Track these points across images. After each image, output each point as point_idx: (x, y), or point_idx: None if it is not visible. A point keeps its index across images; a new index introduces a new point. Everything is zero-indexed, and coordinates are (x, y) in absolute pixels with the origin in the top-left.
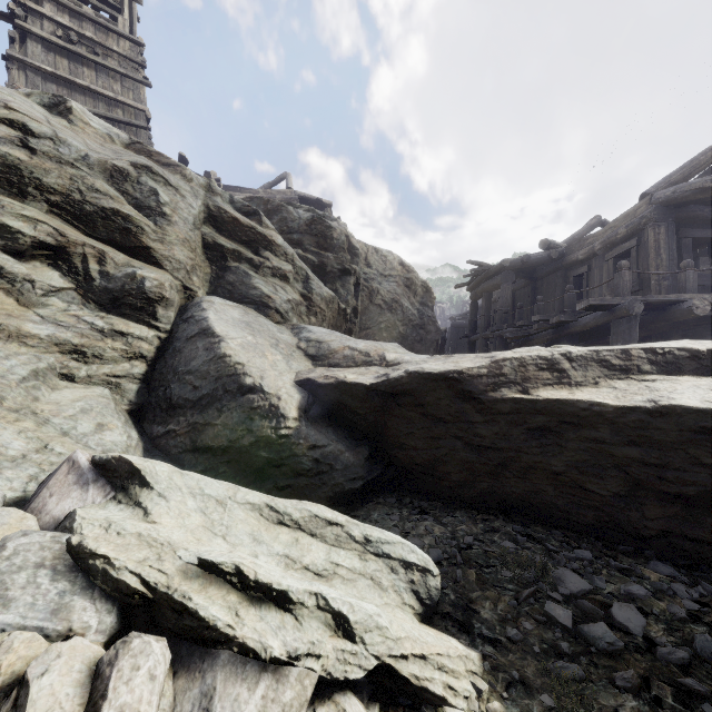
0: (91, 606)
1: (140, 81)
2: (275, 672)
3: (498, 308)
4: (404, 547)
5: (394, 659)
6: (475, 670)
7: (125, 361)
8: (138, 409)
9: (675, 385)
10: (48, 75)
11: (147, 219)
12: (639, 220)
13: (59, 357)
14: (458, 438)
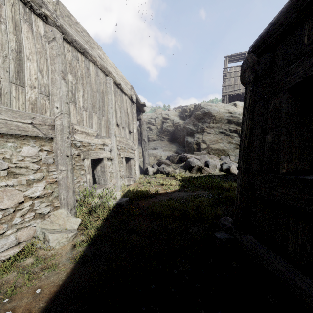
0: None
1: None
2: None
3: None
4: None
5: None
6: None
7: None
8: None
9: None
10: (229, 86)
11: None
12: None
13: (236, 145)
14: None
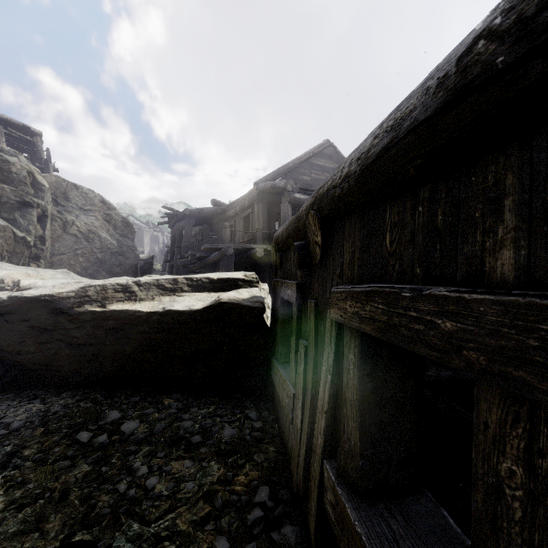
0: None
1: None
2: None
3: (183, 243)
4: None
5: None
6: None
7: None
8: None
9: (188, 298)
10: None
11: None
12: (252, 198)
13: None
14: (62, 341)
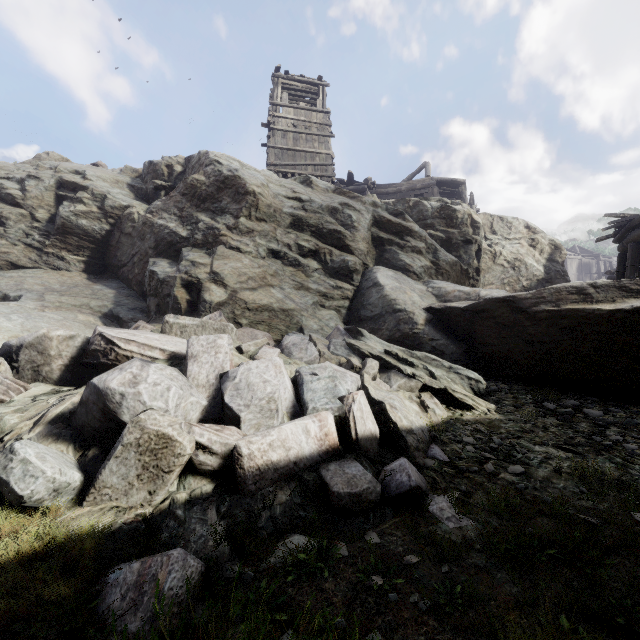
0: (356, 357)
1: (328, 136)
2: (408, 378)
3: None
4: (468, 372)
5: (452, 391)
6: (491, 408)
7: (341, 300)
8: (347, 322)
9: None
10: (284, 150)
11: (347, 231)
12: None
13: (319, 298)
14: (518, 337)
